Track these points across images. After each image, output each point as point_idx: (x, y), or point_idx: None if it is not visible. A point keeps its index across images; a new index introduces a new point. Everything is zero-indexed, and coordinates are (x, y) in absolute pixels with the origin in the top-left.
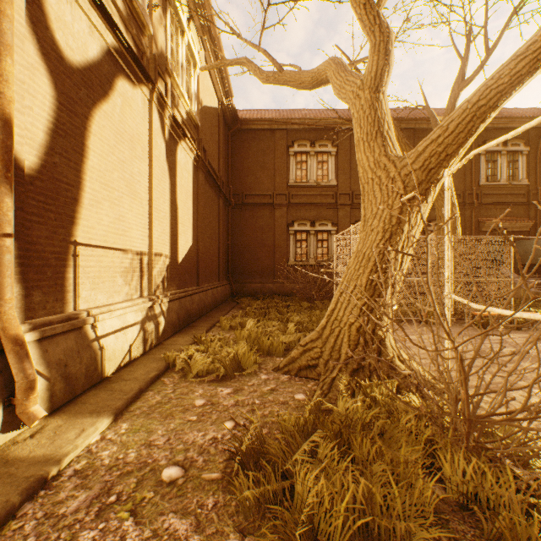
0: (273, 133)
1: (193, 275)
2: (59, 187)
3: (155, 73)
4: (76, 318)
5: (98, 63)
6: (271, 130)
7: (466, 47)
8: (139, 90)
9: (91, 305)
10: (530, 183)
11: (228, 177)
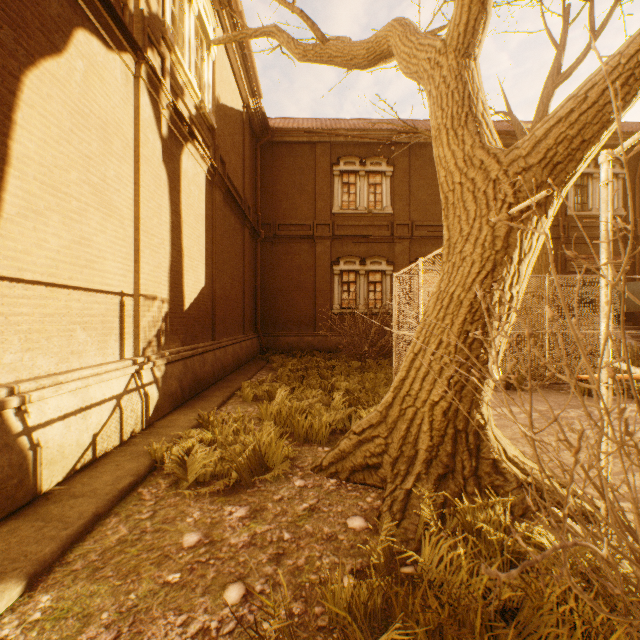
0: (313, 148)
1: (206, 326)
2: None
3: (143, 37)
4: None
5: None
6: (311, 144)
7: (562, 31)
8: (118, 57)
9: (24, 376)
10: (627, 214)
11: (256, 201)
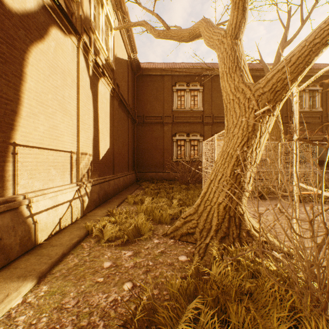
0: (163, 78)
1: (110, 167)
2: None
3: (81, 28)
4: (13, 201)
5: (35, 13)
6: (162, 75)
7: (287, 20)
8: (69, 38)
9: (29, 190)
10: (323, 110)
11: (134, 105)
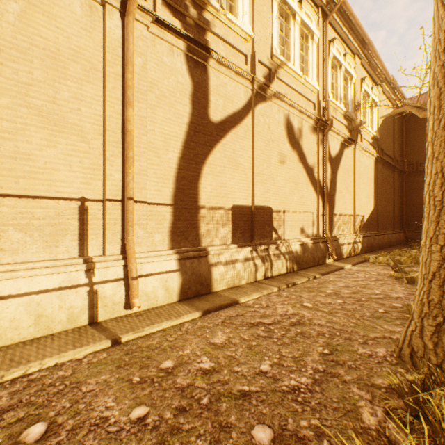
0: None
1: (373, 225)
2: (331, 198)
3: (356, 136)
4: (335, 237)
5: (338, 151)
6: None
7: None
8: (350, 147)
9: (337, 234)
10: None
11: (402, 153)
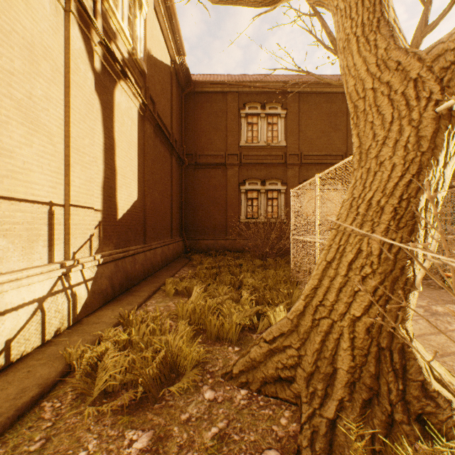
0: (225, 96)
1: (138, 232)
2: None
3: None
4: None
5: None
6: (224, 93)
7: None
8: None
9: None
10: None
11: (182, 137)
